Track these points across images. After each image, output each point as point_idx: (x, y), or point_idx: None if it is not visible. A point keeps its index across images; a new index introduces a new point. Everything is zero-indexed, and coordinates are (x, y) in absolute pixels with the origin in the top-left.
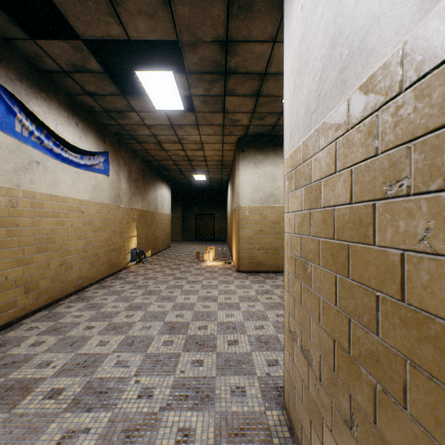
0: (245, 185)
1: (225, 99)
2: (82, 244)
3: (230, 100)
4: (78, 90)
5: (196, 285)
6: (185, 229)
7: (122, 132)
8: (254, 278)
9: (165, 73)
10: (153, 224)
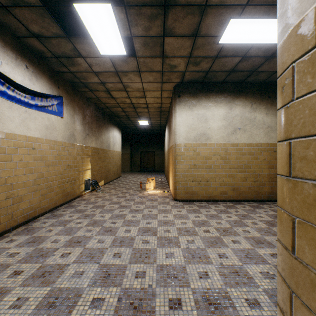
0: (181, 125)
1: (164, 41)
2: (33, 177)
3: (169, 42)
4: (24, 31)
5: (137, 214)
6: (133, 163)
7: (75, 80)
8: (189, 207)
9: (103, 6)
10: (106, 159)
